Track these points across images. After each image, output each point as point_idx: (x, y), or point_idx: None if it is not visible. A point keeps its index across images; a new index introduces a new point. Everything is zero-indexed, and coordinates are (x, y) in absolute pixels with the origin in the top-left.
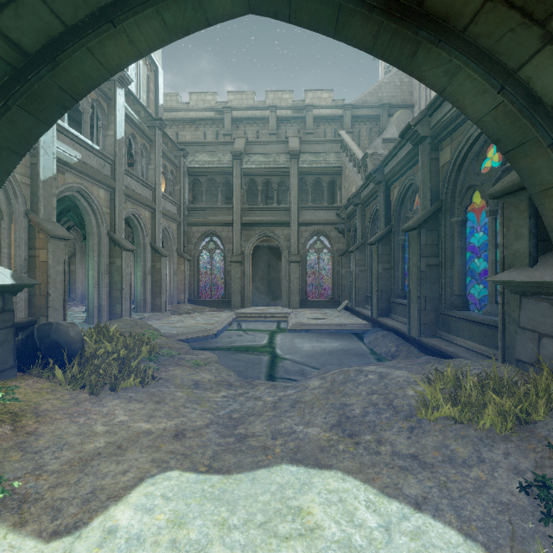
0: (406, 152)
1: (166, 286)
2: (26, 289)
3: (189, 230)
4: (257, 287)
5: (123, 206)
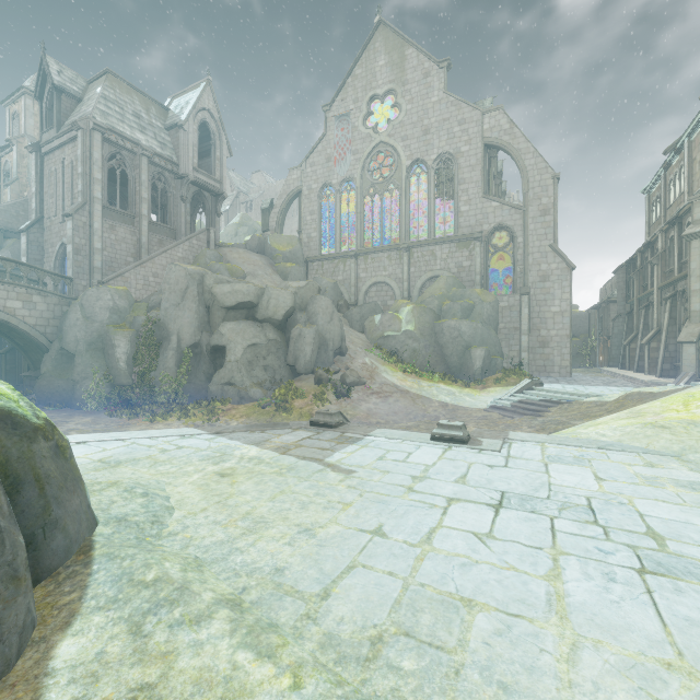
0: None
1: None
2: None
3: None
4: None
5: None
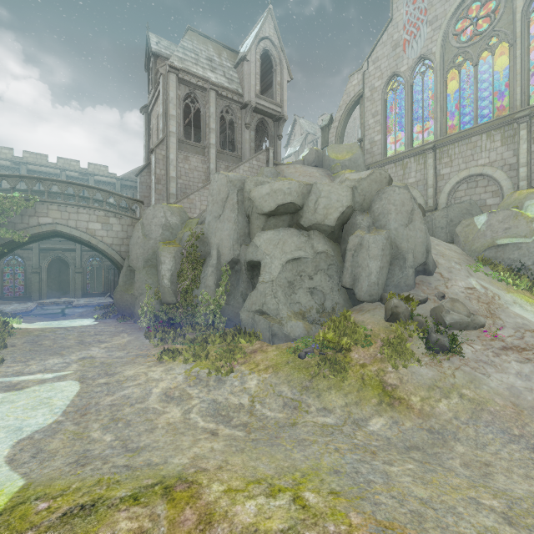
0: None
1: None
2: None
3: None
4: (49, 286)
5: None
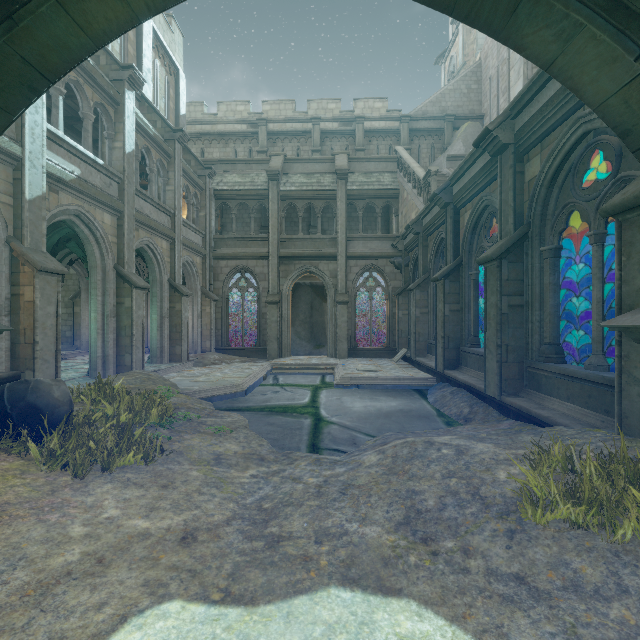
0: (481, 166)
1: (187, 331)
2: (7, 335)
3: (216, 264)
4: (297, 332)
5: (134, 235)
